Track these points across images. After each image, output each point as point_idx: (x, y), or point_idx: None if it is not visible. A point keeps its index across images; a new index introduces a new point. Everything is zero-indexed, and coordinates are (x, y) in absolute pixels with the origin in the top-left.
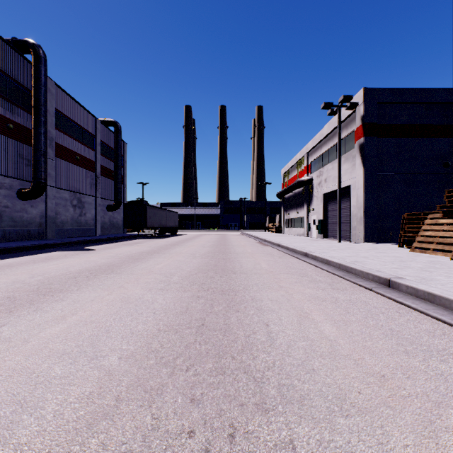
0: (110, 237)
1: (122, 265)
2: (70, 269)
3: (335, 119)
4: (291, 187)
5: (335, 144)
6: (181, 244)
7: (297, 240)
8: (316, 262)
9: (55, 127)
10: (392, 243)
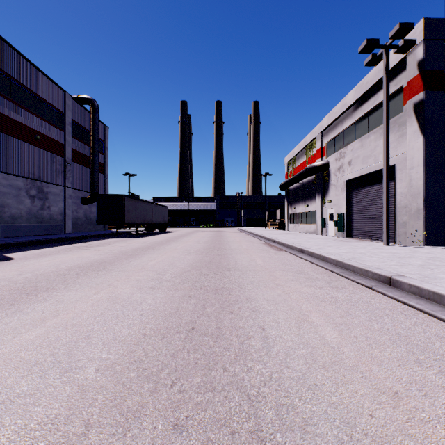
0: (74, 236)
1: None
2: None
3: (368, 78)
4: (299, 175)
5: (366, 114)
6: (159, 247)
7: (319, 241)
8: None
9: (1, 93)
10: None
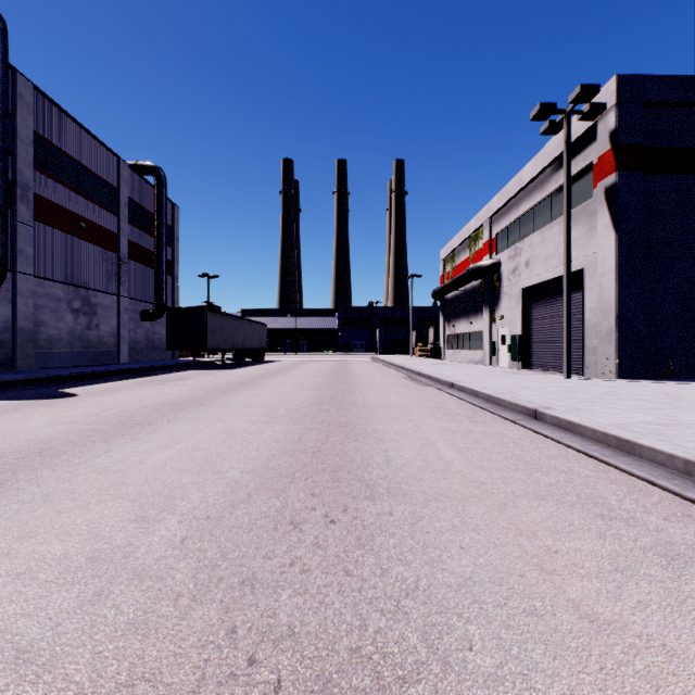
0: (136, 367)
1: (68, 449)
2: None
3: (550, 147)
4: (459, 279)
5: (548, 196)
6: (260, 381)
7: (481, 373)
8: (581, 440)
9: (35, 166)
10: (674, 380)
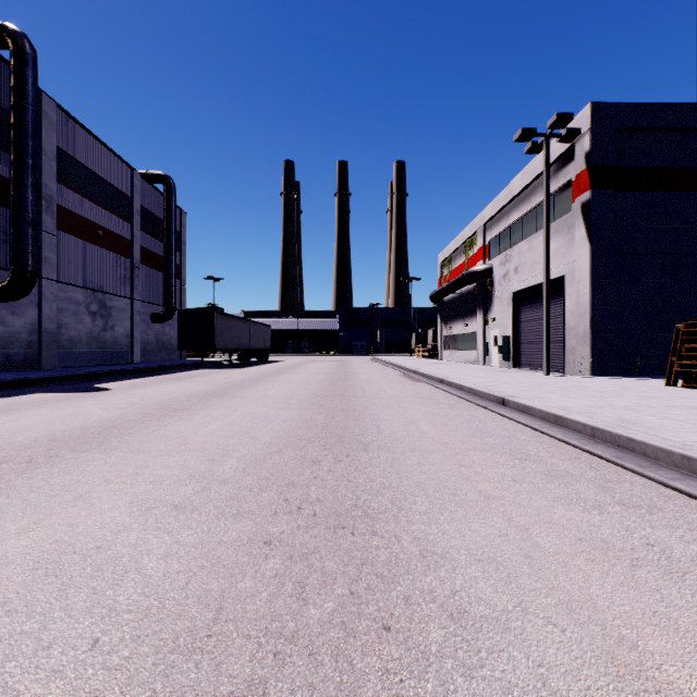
0: (151, 366)
1: (134, 425)
2: (16, 436)
3: (536, 163)
4: (455, 283)
5: (535, 208)
6: (269, 379)
7: (471, 371)
8: (531, 418)
9: (58, 178)
10: (642, 376)
